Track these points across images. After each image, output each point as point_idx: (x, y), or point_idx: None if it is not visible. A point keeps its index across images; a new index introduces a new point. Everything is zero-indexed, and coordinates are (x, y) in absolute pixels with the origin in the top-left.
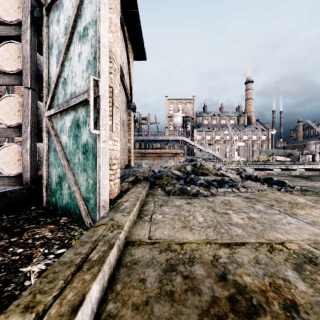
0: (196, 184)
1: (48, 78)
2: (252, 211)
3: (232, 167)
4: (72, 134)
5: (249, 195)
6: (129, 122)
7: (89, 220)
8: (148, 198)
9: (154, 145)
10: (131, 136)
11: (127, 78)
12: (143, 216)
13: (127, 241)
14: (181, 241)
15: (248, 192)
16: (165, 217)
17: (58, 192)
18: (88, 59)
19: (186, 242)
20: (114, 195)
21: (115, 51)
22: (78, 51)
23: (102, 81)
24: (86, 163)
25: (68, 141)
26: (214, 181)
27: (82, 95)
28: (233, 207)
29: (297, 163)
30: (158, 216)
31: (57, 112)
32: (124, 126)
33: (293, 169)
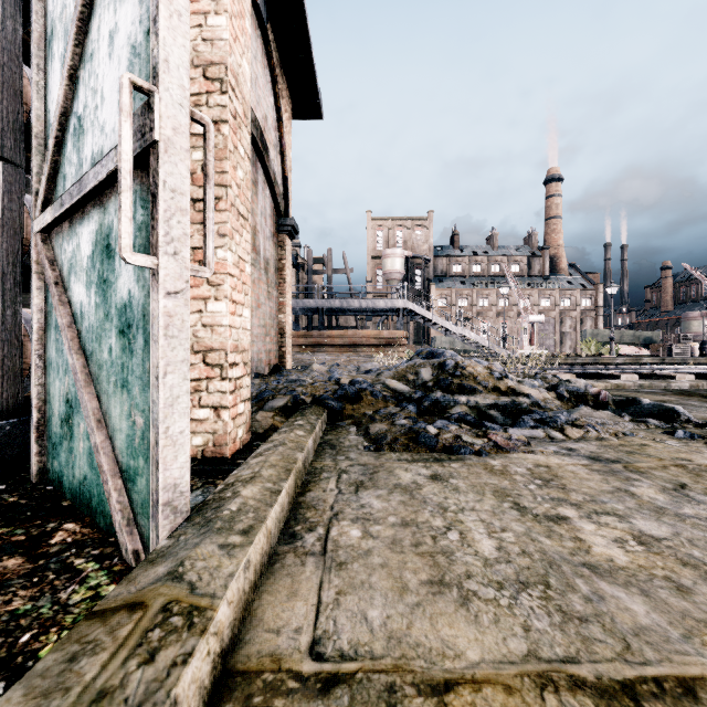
0: (449, 418)
1: (45, 127)
2: (637, 511)
3: (523, 371)
4: (94, 278)
5: (598, 450)
6: (282, 264)
7: (134, 542)
8: (321, 459)
9: (342, 320)
10: (287, 298)
11: (275, 157)
12: (302, 530)
13: (227, 671)
14: (436, 672)
15: (590, 440)
16: (372, 537)
17: (65, 446)
18: (133, 40)
19: (459, 675)
20: (234, 447)
21: (237, 66)
22: (109, 25)
23: (167, 95)
24: (128, 364)
25: (87, 299)
26: (494, 408)
27: (114, 153)
28: (571, 494)
29: (668, 362)
30: (350, 530)
31: (60, 217)
32: (269, 273)
33: (666, 375)
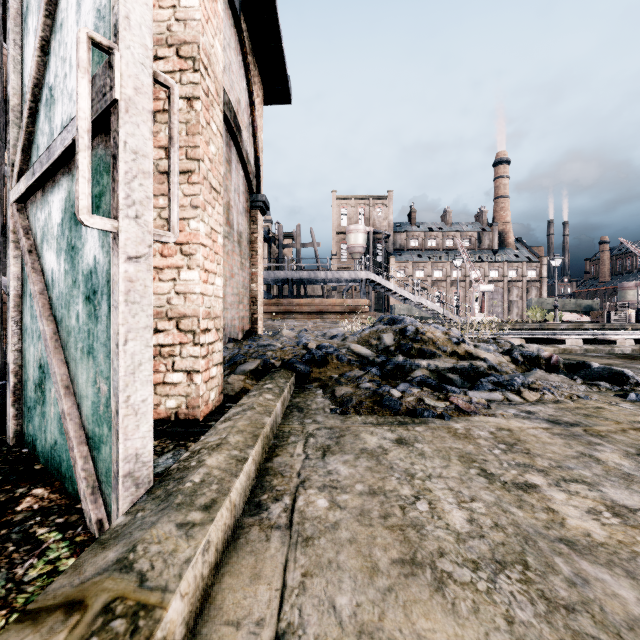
0: (411, 381)
1: (21, 101)
2: (605, 478)
3: (475, 336)
4: (64, 245)
5: (556, 413)
6: (254, 238)
7: (98, 511)
8: (289, 422)
9: (310, 289)
10: (259, 268)
11: (248, 138)
12: (268, 499)
13: None
14: None
15: (547, 403)
16: (339, 507)
17: (38, 410)
18: (98, 4)
19: None
20: (206, 409)
21: (209, 46)
22: None
23: (127, 53)
24: (93, 330)
25: (57, 266)
26: (453, 372)
27: None
28: (536, 460)
29: (608, 327)
30: (316, 499)
31: (33, 186)
32: (242, 246)
33: (608, 339)
